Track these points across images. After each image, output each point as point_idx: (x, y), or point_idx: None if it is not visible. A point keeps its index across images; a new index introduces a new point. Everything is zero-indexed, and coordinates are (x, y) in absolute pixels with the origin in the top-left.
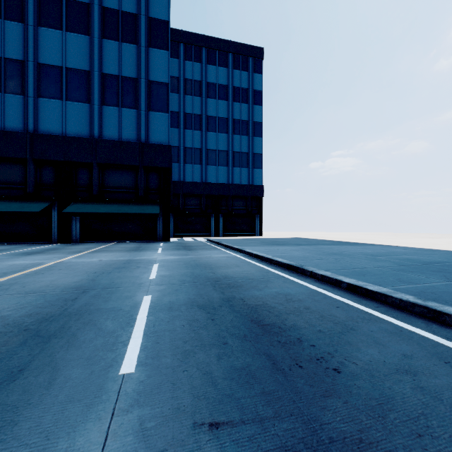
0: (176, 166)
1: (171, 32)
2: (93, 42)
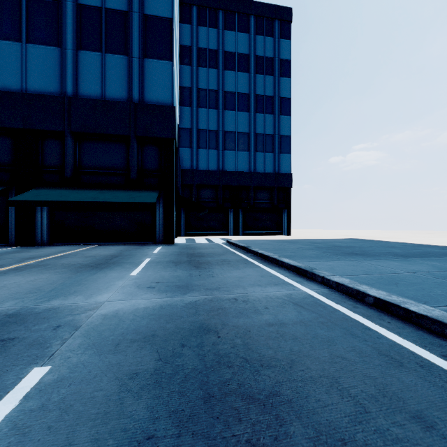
0: (187, 151)
1: None
2: None
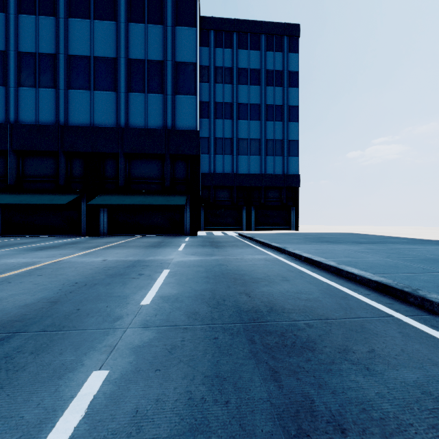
0: (206, 157)
1: (201, 20)
2: (120, 28)
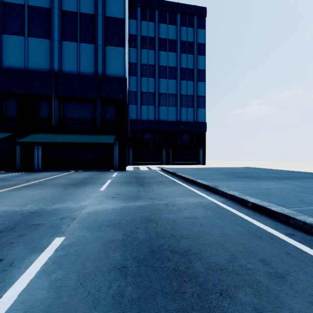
0: (134, 107)
1: None
2: None
